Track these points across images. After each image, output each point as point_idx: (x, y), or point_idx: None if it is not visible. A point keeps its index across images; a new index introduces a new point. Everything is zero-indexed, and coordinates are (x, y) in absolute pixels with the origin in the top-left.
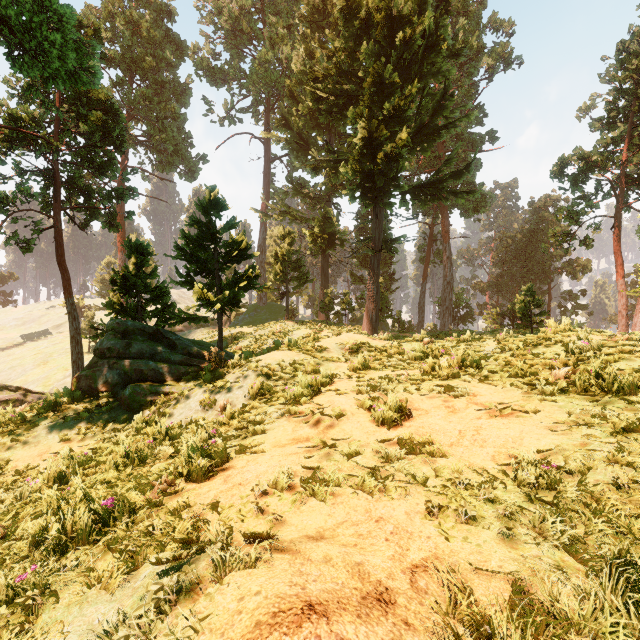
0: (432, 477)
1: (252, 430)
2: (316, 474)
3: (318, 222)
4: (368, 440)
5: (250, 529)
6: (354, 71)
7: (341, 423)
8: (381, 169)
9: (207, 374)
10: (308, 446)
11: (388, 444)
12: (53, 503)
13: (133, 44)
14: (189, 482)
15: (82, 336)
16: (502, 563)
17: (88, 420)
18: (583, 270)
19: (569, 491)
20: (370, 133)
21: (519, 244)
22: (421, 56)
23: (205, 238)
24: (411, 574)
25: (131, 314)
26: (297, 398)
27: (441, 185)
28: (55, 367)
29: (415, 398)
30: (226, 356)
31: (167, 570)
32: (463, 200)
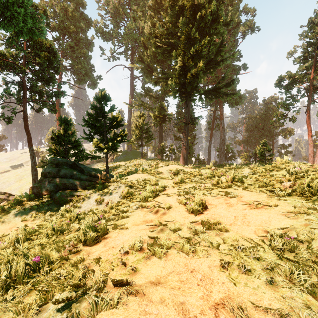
0: (221, 243)
1: (121, 216)
2: (156, 241)
3: (157, 109)
4: (184, 221)
5: (117, 276)
6: (175, 33)
7: (170, 212)
8: (189, 82)
9: (99, 185)
10: (151, 225)
11: (196, 224)
12: (5, 259)
13: (64, 20)
14: (85, 246)
15: (36, 166)
16: (270, 302)
17: (37, 210)
18: (290, 134)
19: (303, 253)
20: (184, 63)
21: (258, 121)
22: (209, 24)
23: (99, 115)
24: (215, 310)
25: (61, 155)
26: (146, 198)
27: (219, 90)
28: (25, 182)
29: (209, 198)
30: (110, 176)
31: (63, 306)
32: (230, 98)
